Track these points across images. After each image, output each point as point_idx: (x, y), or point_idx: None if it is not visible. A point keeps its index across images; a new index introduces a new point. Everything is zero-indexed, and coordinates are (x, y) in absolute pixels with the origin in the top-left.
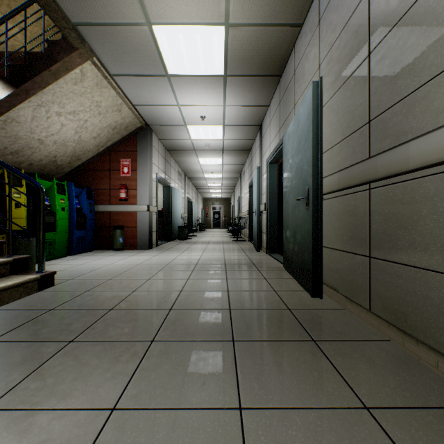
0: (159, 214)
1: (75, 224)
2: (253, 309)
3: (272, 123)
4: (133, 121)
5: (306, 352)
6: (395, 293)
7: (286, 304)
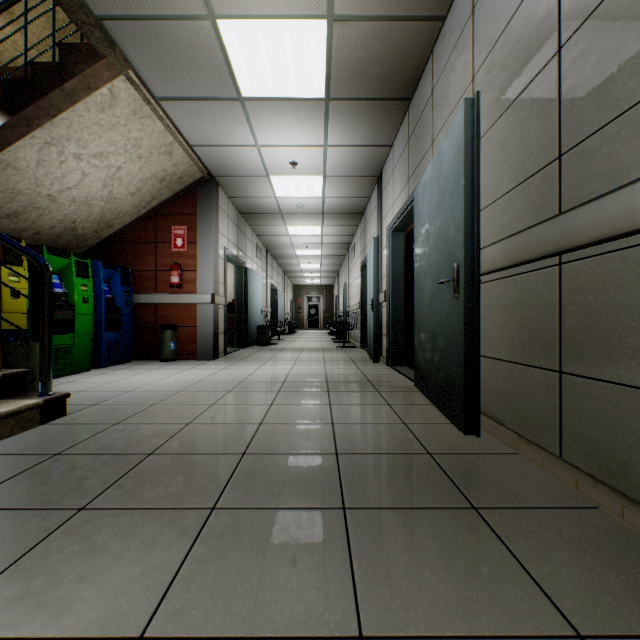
0: (229, 308)
1: (103, 322)
2: (373, 453)
3: (396, 171)
4: (190, 170)
5: (464, 528)
6: (607, 432)
7: (425, 445)
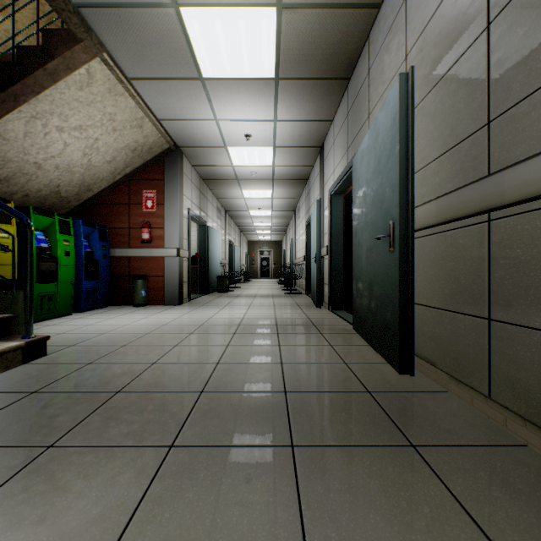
0: (192, 261)
1: (83, 273)
2: (318, 391)
3: (337, 142)
4: (158, 141)
5: (404, 466)
6: (536, 375)
7: (364, 383)
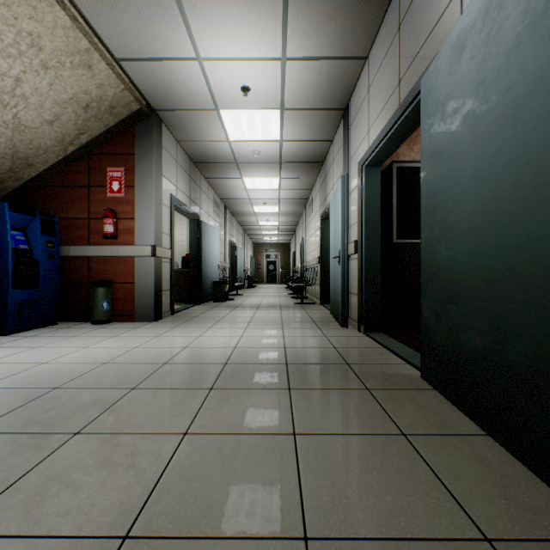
0: (183, 263)
1: (10, 278)
2: None
3: (375, 85)
4: (122, 97)
5: None
6: None
7: None
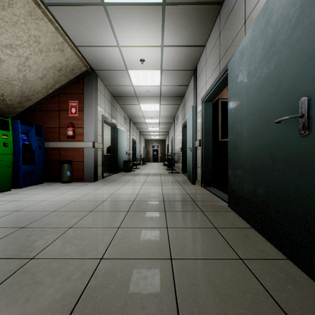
0: (107, 151)
1: (21, 159)
2: None
3: (208, 60)
4: (78, 64)
5: None
6: None
7: (287, 311)
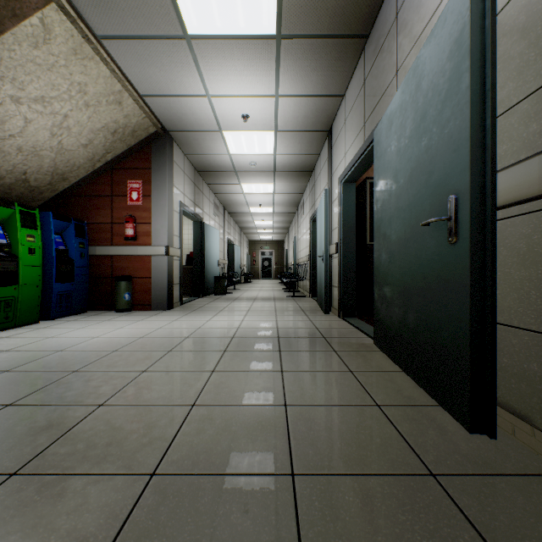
0: (187, 260)
1: (54, 273)
2: (348, 473)
3: (349, 119)
4: (143, 123)
5: None
6: None
7: (419, 453)
